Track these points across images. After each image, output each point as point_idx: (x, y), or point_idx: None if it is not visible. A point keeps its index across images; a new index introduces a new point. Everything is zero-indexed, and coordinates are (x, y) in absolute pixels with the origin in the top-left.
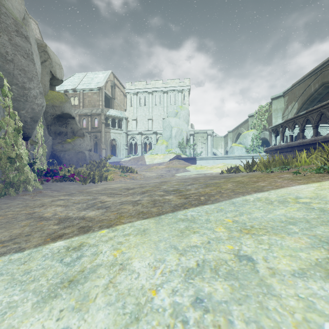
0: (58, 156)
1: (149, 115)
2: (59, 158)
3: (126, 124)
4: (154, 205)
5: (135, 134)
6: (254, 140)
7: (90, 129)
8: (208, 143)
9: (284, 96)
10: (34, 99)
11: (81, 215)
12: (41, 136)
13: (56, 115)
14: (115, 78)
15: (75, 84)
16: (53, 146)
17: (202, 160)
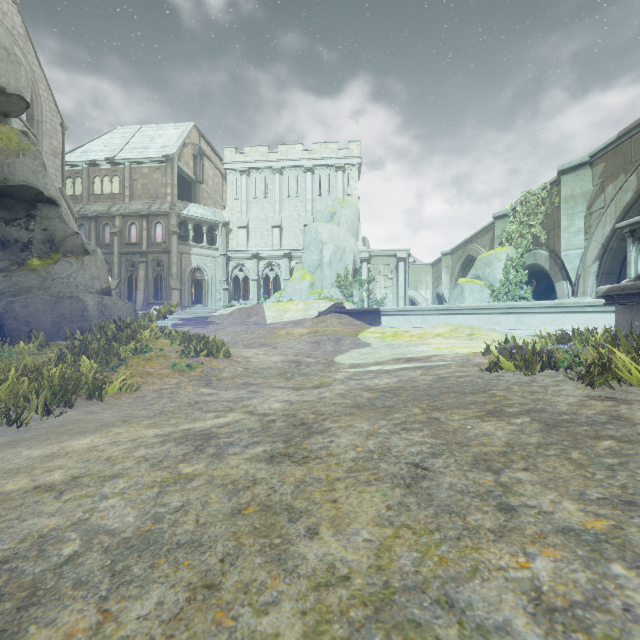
0: None
1: (274, 218)
2: None
3: (225, 236)
4: None
5: (246, 259)
6: (511, 270)
7: (146, 247)
8: (400, 278)
9: (591, 164)
10: None
11: None
12: None
13: None
14: (204, 140)
15: (115, 148)
16: None
17: (395, 316)
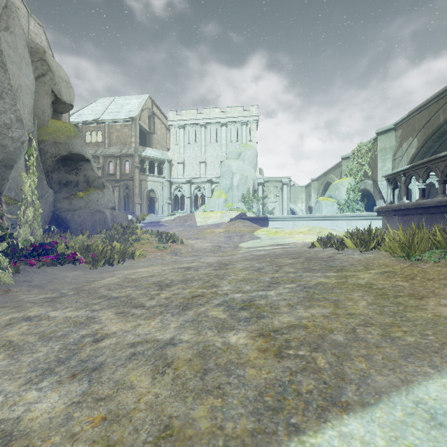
0: (64, 217)
1: (201, 156)
2: (65, 220)
3: (169, 168)
4: (204, 382)
5: (182, 183)
6: (351, 192)
7: (119, 176)
8: (284, 196)
9: (395, 129)
10: (5, 130)
11: (17, 412)
12: (33, 190)
13: (60, 157)
14: (155, 106)
15: (98, 112)
16: (56, 203)
17: (277, 221)
